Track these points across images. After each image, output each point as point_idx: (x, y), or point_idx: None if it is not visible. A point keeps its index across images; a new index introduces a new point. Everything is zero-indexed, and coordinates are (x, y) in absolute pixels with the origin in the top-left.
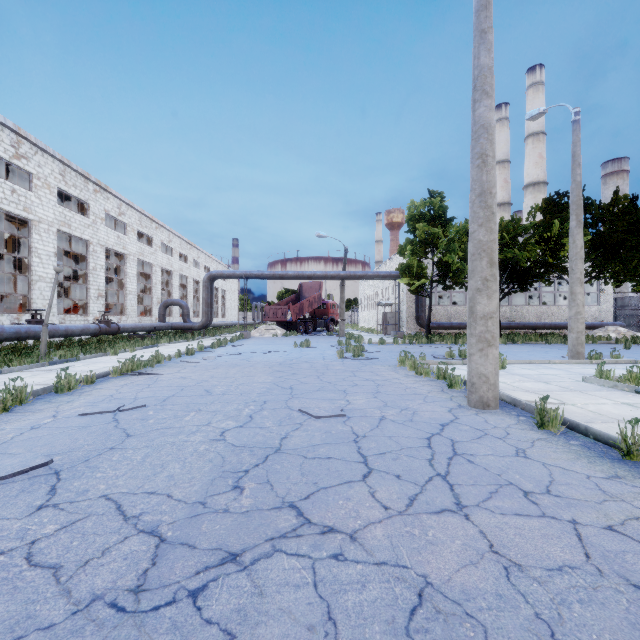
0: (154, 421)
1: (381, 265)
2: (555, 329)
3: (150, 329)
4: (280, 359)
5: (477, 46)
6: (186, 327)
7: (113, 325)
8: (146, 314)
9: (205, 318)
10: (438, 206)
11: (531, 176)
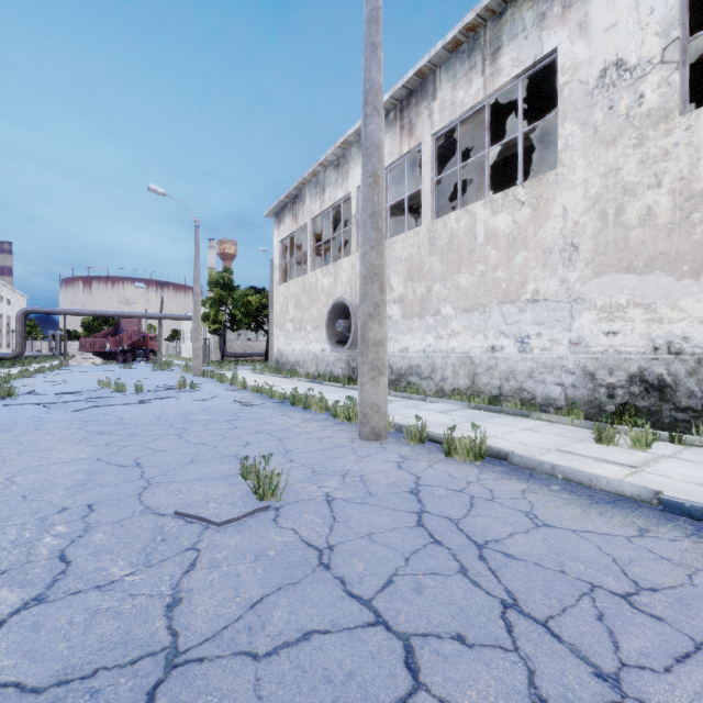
0: (79, 382)
1: None
2: None
3: None
4: (113, 373)
5: (195, 268)
6: None
7: None
8: None
9: (20, 349)
10: (228, 278)
11: None
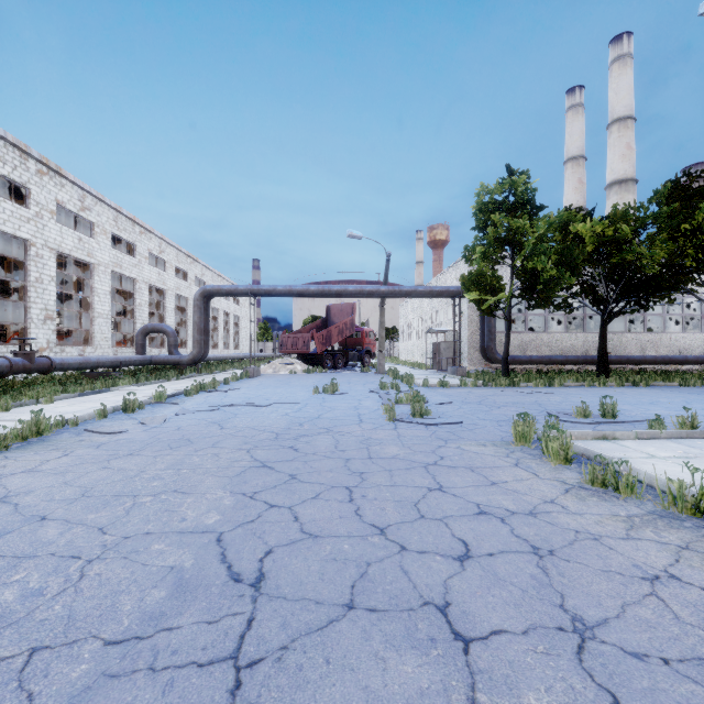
0: None
1: (430, 282)
2: (669, 364)
3: (113, 364)
4: (281, 422)
5: None
6: (171, 361)
7: (40, 359)
8: (128, 344)
9: (197, 349)
10: (521, 189)
11: (616, 172)
